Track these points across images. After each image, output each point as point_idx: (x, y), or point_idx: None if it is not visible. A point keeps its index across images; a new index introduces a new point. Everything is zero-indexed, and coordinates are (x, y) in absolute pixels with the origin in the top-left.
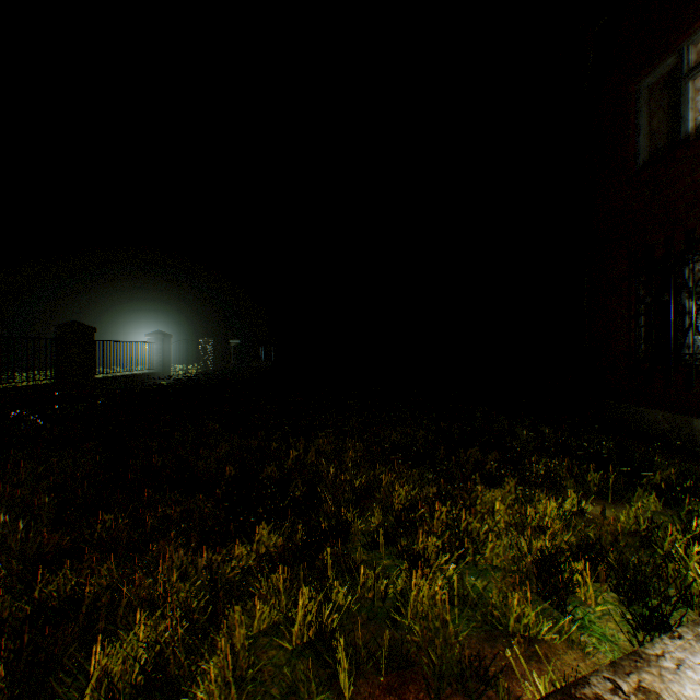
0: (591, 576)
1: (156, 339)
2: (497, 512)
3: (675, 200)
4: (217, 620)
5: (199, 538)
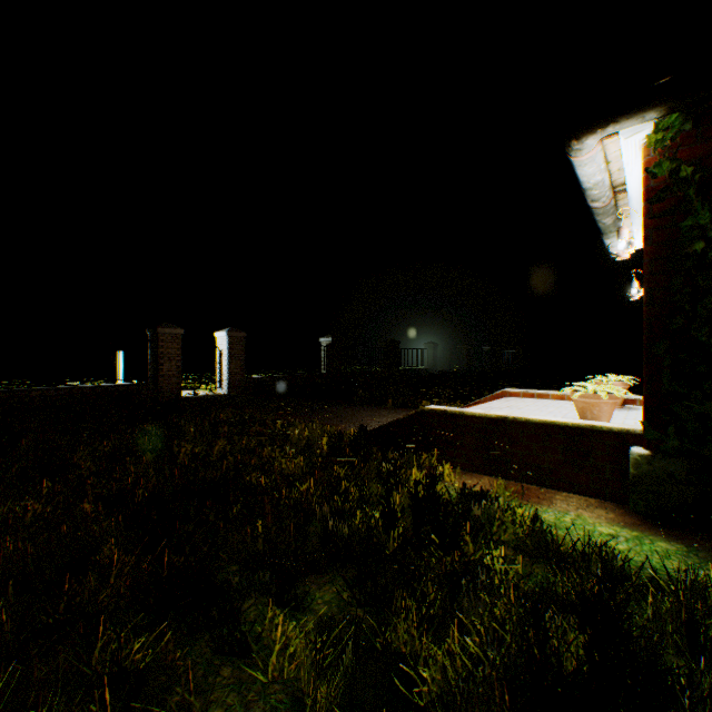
0: None
1: (429, 347)
2: None
3: None
4: None
5: None
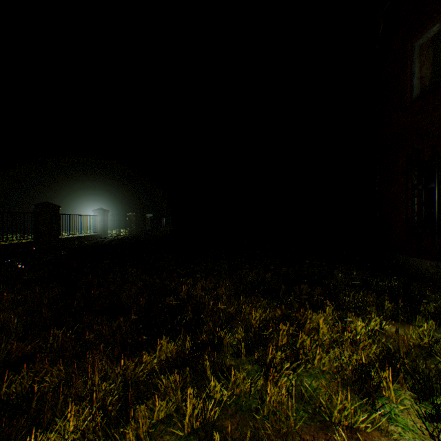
0: (392, 379)
1: (99, 213)
2: (323, 330)
3: (438, 120)
4: (128, 411)
5: (119, 348)
